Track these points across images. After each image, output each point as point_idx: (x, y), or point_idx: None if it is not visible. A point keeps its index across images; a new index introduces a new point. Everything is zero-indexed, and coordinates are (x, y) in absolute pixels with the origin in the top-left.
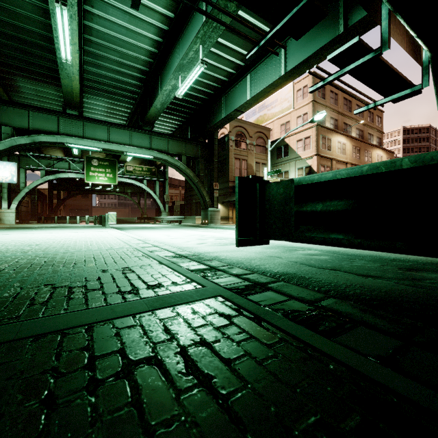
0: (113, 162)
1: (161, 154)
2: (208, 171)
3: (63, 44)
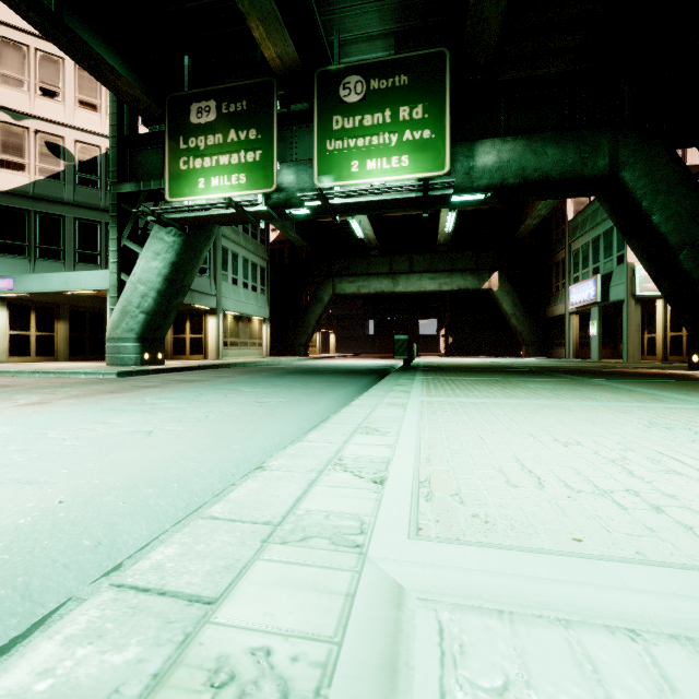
0: None
1: None
2: None
3: None
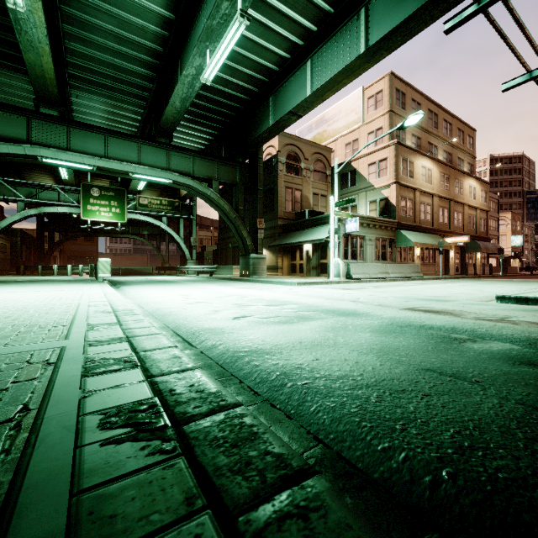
0: (120, 192)
1: (183, 177)
2: (249, 203)
3: None
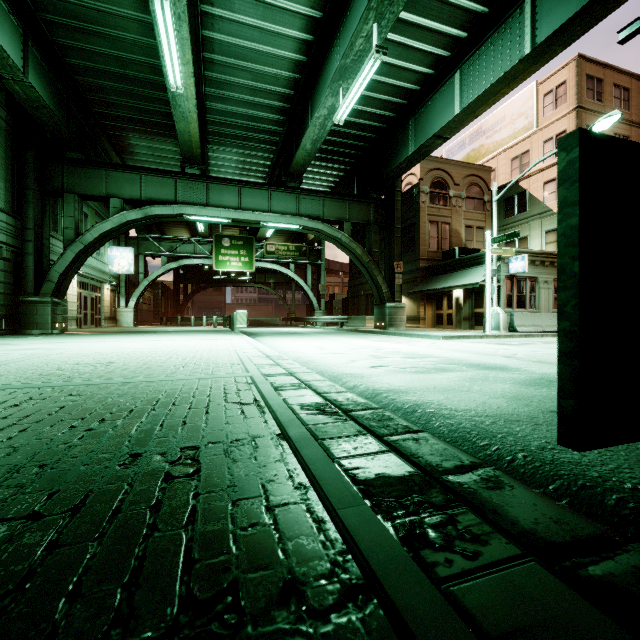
0: (249, 240)
1: (312, 221)
2: (385, 244)
3: (169, 61)
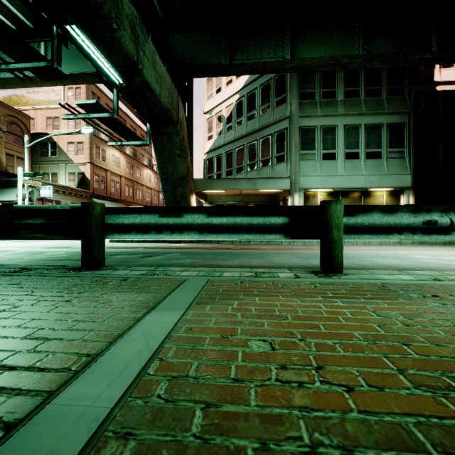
0: None
1: None
2: None
3: None
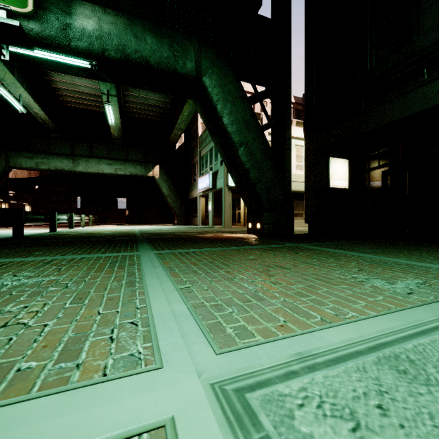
0: None
1: None
2: None
3: None
